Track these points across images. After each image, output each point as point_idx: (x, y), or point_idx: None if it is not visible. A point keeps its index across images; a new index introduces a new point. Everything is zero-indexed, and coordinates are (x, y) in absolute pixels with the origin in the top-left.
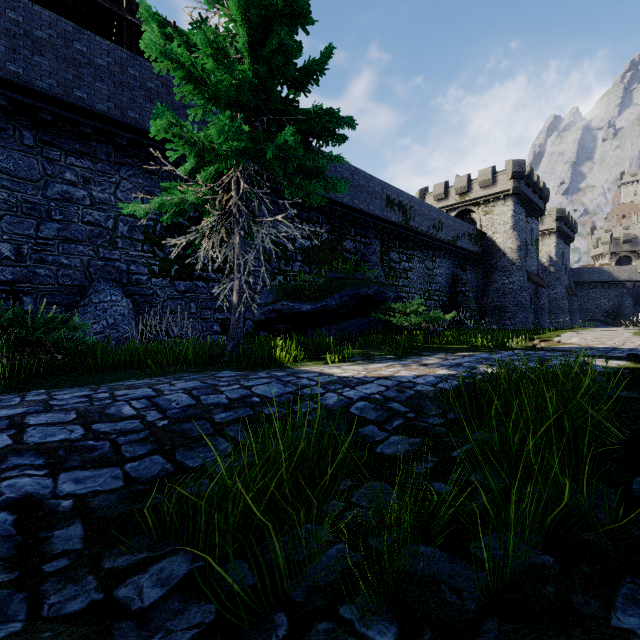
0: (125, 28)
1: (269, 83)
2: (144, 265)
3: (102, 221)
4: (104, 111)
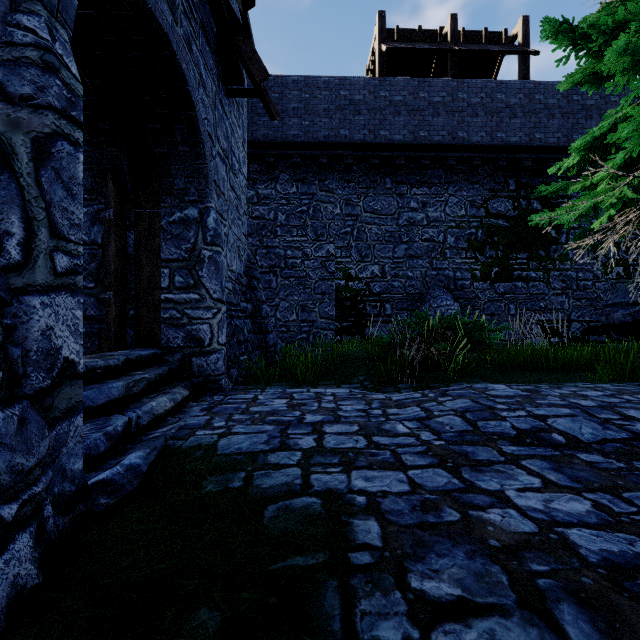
0: (450, 60)
1: None
2: (467, 271)
3: (435, 236)
4: (439, 141)
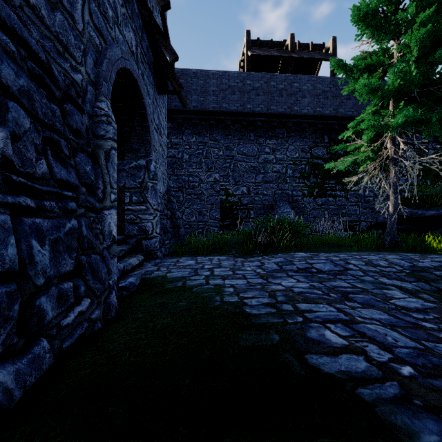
0: (289, 62)
1: (428, 73)
2: (299, 191)
3: (280, 170)
4: (282, 112)
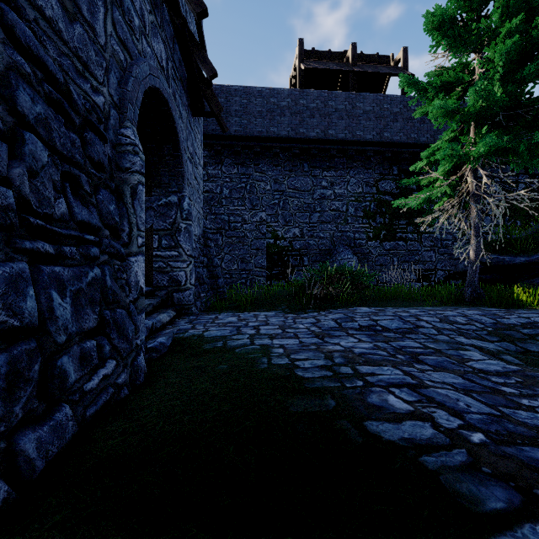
0: (351, 77)
1: (516, 93)
2: (363, 233)
3: (340, 207)
4: (343, 137)
